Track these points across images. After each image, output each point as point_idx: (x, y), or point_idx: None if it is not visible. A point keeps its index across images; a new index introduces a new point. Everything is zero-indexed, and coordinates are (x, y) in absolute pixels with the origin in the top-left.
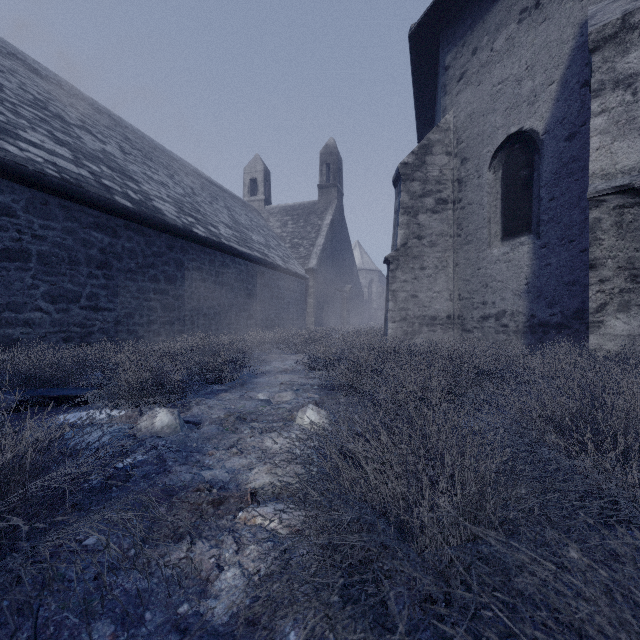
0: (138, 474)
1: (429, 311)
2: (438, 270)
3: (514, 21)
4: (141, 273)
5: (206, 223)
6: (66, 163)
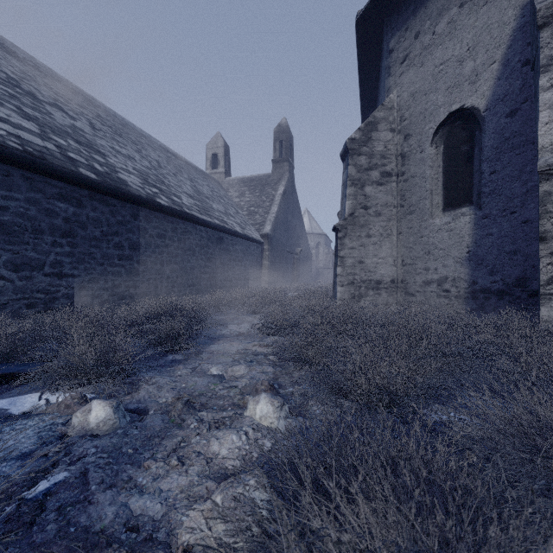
0: (51, 506)
1: (375, 276)
2: (383, 238)
3: (456, 5)
4: (106, 240)
5: (169, 193)
6: (31, 136)
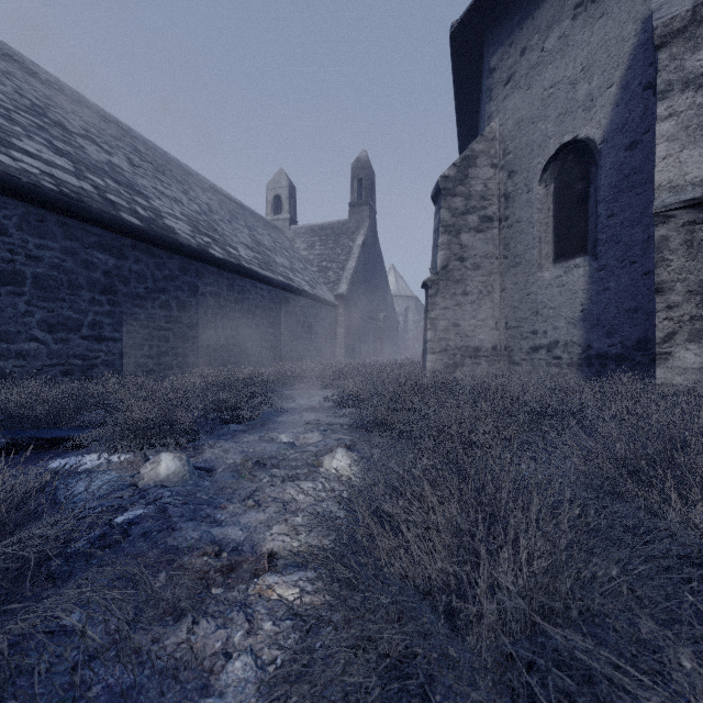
0: (136, 532)
1: (472, 341)
2: (482, 296)
3: (568, 17)
4: (151, 299)
5: (224, 244)
6: (66, 175)
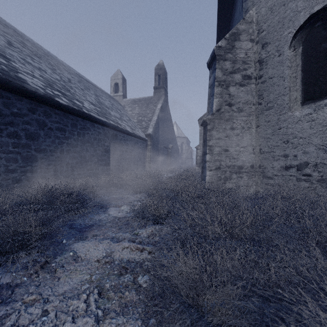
0: None
1: (237, 162)
2: (244, 130)
3: None
4: None
5: (72, 98)
6: None
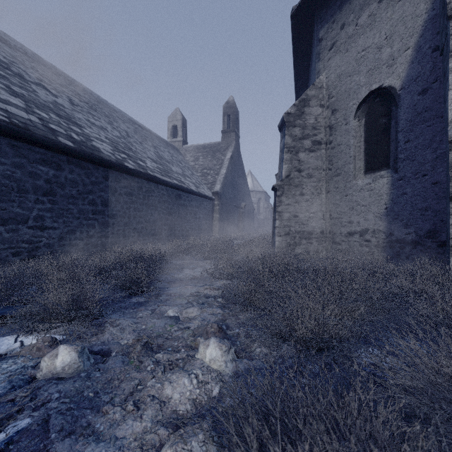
0: None
1: (307, 227)
2: (314, 196)
3: (375, 1)
4: (81, 198)
5: (136, 158)
6: (17, 110)
